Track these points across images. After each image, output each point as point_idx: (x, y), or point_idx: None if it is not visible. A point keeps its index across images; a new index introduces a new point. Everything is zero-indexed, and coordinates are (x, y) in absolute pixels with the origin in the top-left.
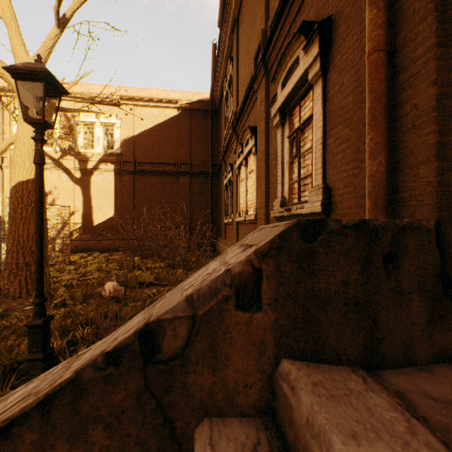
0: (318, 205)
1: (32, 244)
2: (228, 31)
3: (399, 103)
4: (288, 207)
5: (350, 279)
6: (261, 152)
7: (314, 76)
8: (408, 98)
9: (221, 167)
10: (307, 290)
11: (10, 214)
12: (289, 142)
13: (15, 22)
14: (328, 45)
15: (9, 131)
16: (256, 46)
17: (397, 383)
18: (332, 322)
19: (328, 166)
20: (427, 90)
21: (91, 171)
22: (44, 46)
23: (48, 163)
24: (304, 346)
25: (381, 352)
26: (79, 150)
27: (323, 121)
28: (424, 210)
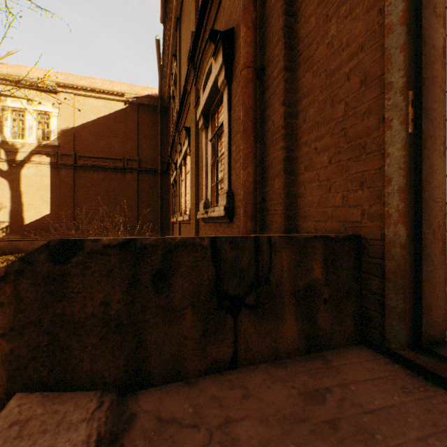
0: (222, 209)
1: None
2: (172, 28)
3: (265, 118)
4: (206, 209)
5: (113, 299)
6: (193, 154)
7: (222, 84)
8: (270, 114)
9: (170, 165)
10: (56, 315)
11: None
12: (211, 145)
13: None
14: (232, 56)
15: None
16: (188, 47)
17: (144, 404)
18: (87, 346)
19: (232, 172)
20: (279, 109)
21: (21, 163)
22: None
23: None
24: (48, 375)
25: (147, 370)
26: (6, 138)
27: (228, 128)
28: (278, 219)
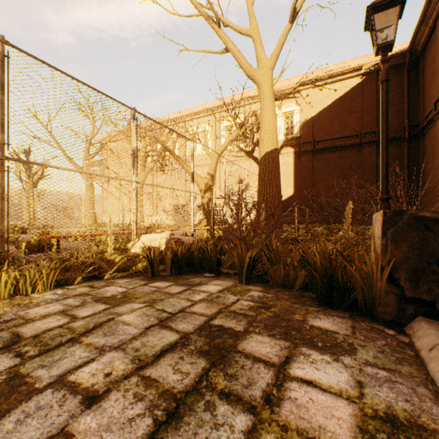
0: None
1: (274, 199)
2: None
3: None
4: None
5: None
6: None
7: None
8: None
9: (429, 123)
10: None
11: (259, 178)
12: None
13: (259, 35)
14: None
15: (219, 138)
16: None
17: None
18: None
19: None
20: None
21: None
22: (278, 44)
23: (242, 156)
24: None
25: None
26: None
27: None
28: None
